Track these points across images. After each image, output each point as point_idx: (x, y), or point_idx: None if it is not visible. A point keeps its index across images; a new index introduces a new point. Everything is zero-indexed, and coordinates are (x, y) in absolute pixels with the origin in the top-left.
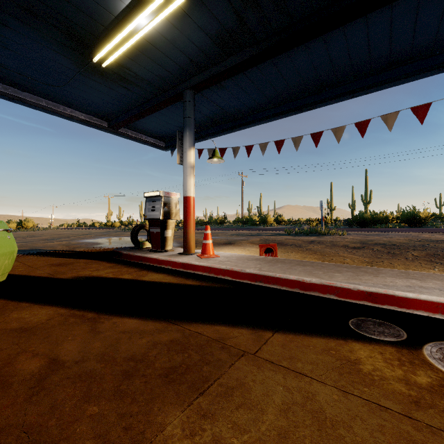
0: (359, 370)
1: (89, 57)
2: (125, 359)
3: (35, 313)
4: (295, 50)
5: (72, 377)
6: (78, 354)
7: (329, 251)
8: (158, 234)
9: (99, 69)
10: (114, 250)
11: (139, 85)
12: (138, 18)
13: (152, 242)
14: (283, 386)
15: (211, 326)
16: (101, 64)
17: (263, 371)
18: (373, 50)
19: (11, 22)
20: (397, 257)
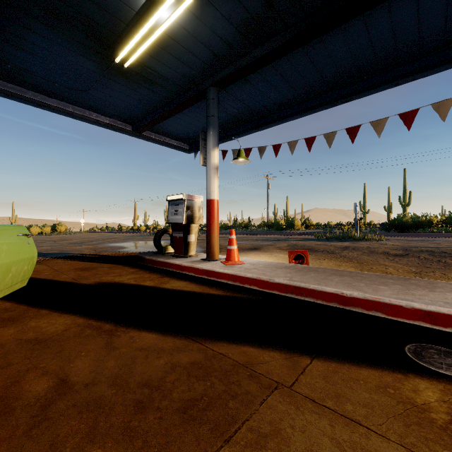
0: (432, 421)
1: (111, 59)
2: (140, 384)
3: (53, 322)
4: (329, 35)
5: (79, 404)
6: (89, 375)
7: (366, 258)
8: (181, 238)
9: (122, 70)
10: (137, 254)
11: (161, 85)
12: (159, 11)
13: (175, 247)
14: (331, 438)
15: (237, 346)
16: (123, 64)
17: (303, 413)
18: (423, 27)
19: (36, 27)
20: (450, 266)
